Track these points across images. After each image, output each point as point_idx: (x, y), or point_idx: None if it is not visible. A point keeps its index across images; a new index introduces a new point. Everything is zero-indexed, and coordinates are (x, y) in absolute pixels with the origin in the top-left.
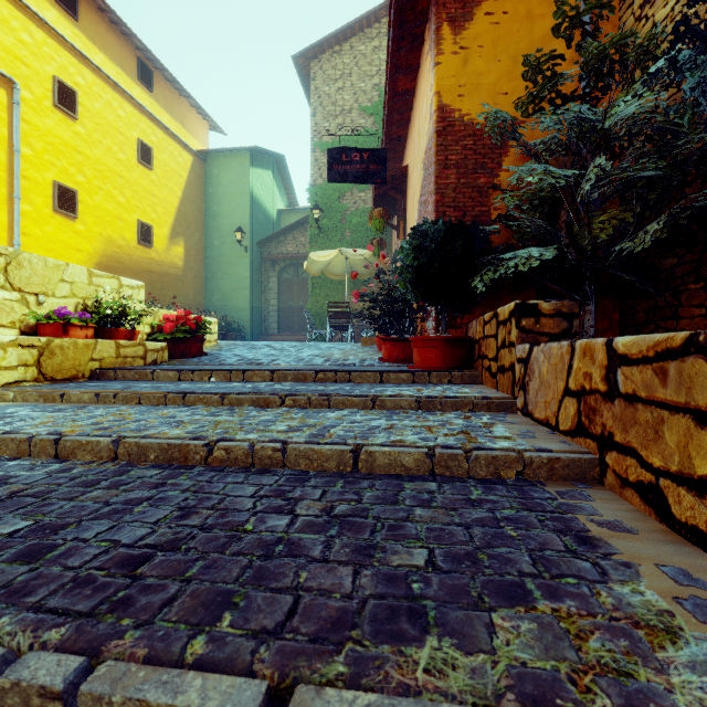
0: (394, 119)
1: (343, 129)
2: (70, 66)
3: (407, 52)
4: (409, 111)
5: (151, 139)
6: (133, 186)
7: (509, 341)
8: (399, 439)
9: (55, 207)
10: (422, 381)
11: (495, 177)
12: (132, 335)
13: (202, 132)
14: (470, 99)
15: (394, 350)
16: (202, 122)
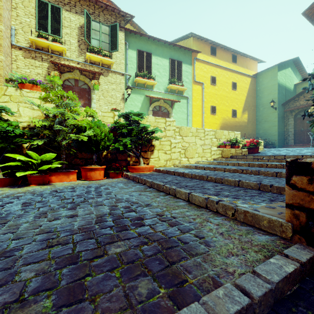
0: None
1: None
2: (214, 71)
3: None
4: None
5: (236, 80)
6: (230, 98)
7: None
8: None
9: (211, 113)
10: None
11: None
12: (238, 147)
13: (254, 66)
14: None
15: None
16: (254, 62)
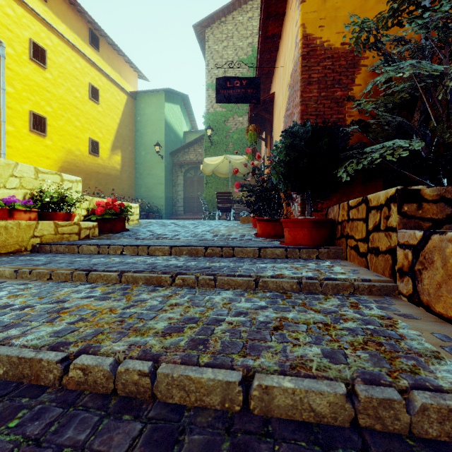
0: (265, 58)
1: (227, 74)
2: (41, 32)
3: (276, 0)
4: (276, 51)
5: (98, 83)
6: (85, 114)
7: (387, 226)
8: (298, 355)
9: (31, 128)
10: (294, 256)
11: (349, 90)
12: (68, 217)
13: (133, 79)
14: (328, 29)
15: (267, 228)
16: (133, 73)
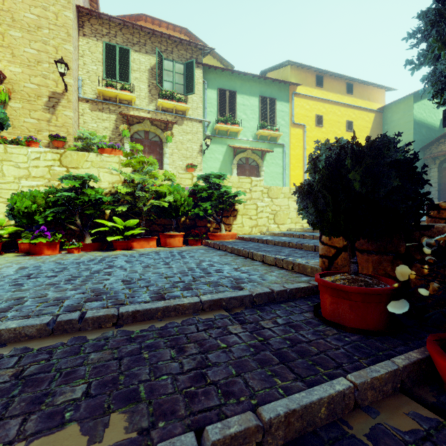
0: None
1: None
2: (320, 107)
3: None
4: None
5: (352, 117)
6: None
7: None
8: None
9: None
10: None
11: None
12: None
13: (380, 96)
14: None
15: None
16: (380, 91)
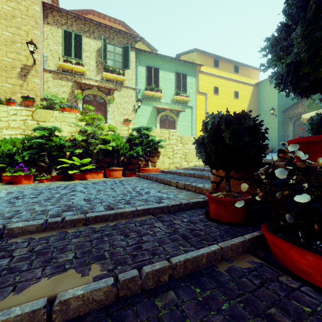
0: None
1: None
2: (217, 81)
3: None
4: None
5: (238, 89)
6: (232, 106)
7: None
8: None
9: None
10: None
11: None
12: None
13: (257, 75)
14: None
15: None
16: (257, 71)
